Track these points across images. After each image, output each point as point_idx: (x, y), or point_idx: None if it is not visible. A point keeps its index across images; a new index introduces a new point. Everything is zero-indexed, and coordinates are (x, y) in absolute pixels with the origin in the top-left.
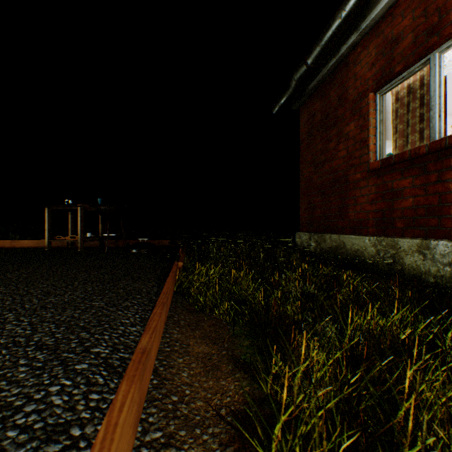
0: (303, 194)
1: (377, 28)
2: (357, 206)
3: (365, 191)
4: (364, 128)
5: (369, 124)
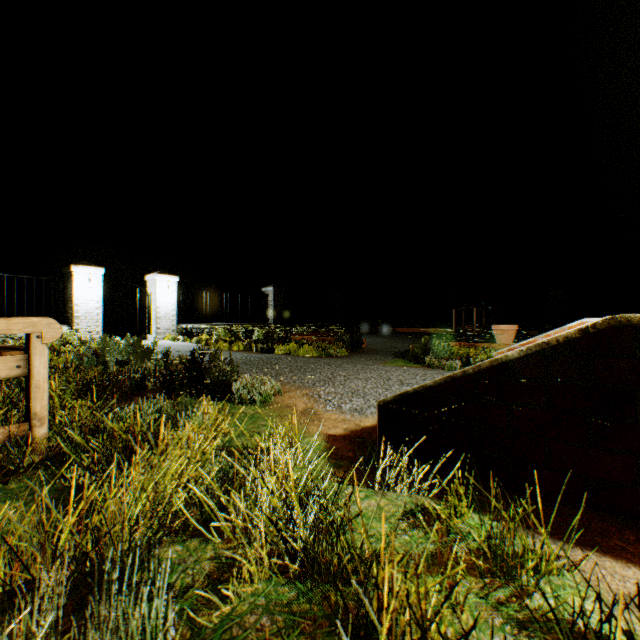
0: None
1: None
2: None
3: None
4: None
5: None
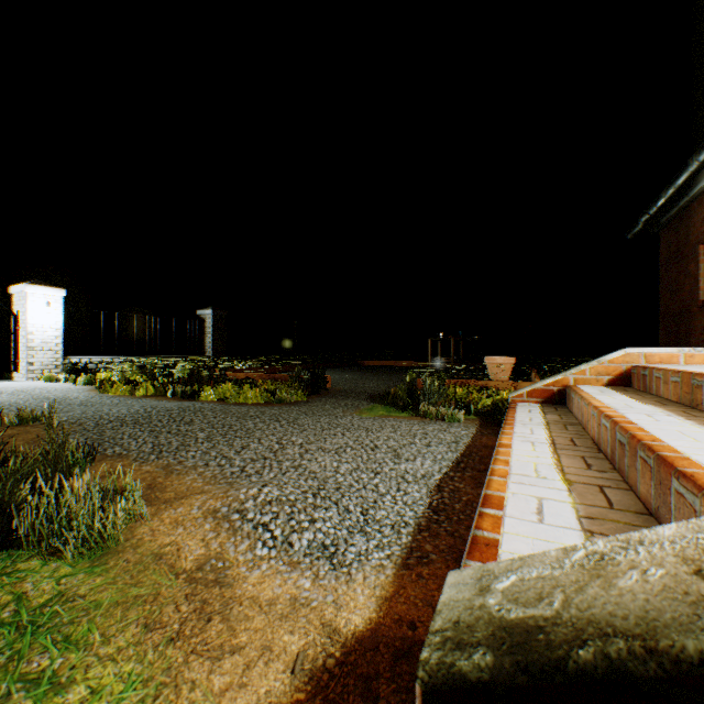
0: (661, 319)
1: (703, 195)
2: (693, 334)
3: (697, 322)
4: (696, 271)
5: (699, 269)
